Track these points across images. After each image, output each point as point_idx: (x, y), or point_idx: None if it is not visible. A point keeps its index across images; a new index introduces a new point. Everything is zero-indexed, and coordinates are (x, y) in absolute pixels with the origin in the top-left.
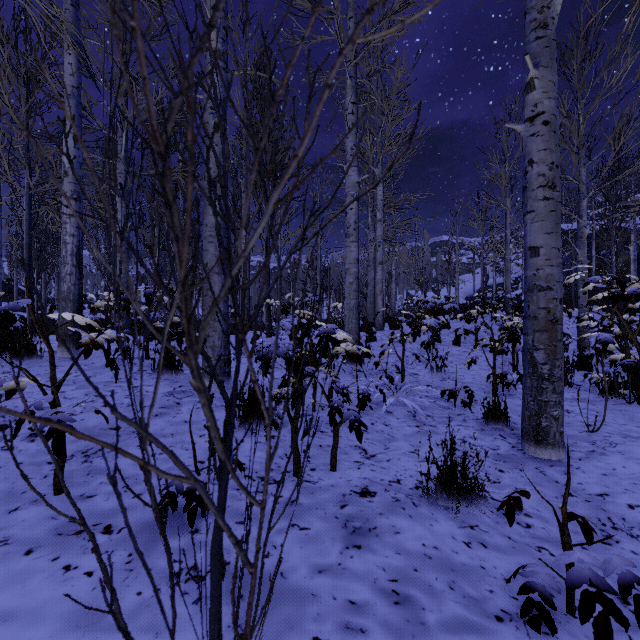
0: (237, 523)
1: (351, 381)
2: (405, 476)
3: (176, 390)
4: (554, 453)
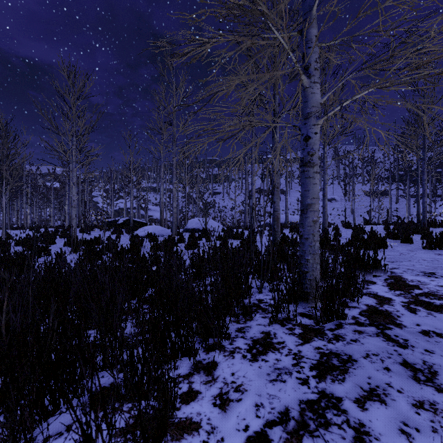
0: None
1: None
2: None
3: None
4: None
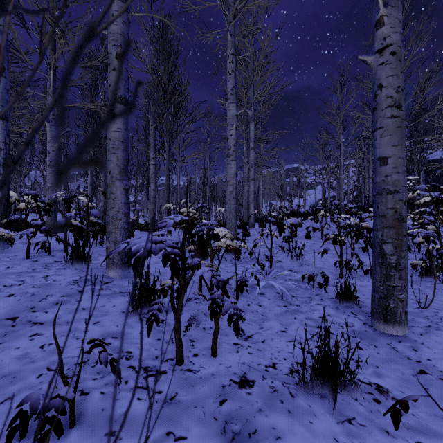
0: (107, 435)
1: (231, 267)
2: (279, 359)
3: (81, 279)
4: (400, 330)
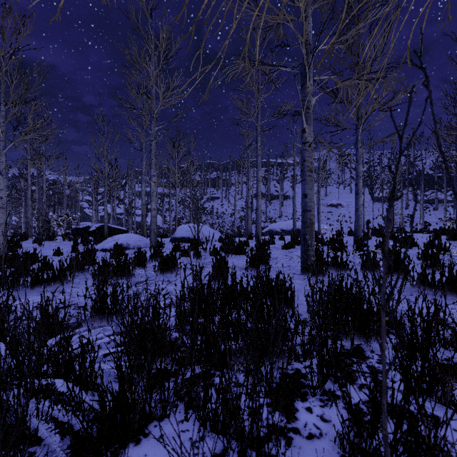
0: None
1: None
2: None
3: None
4: None
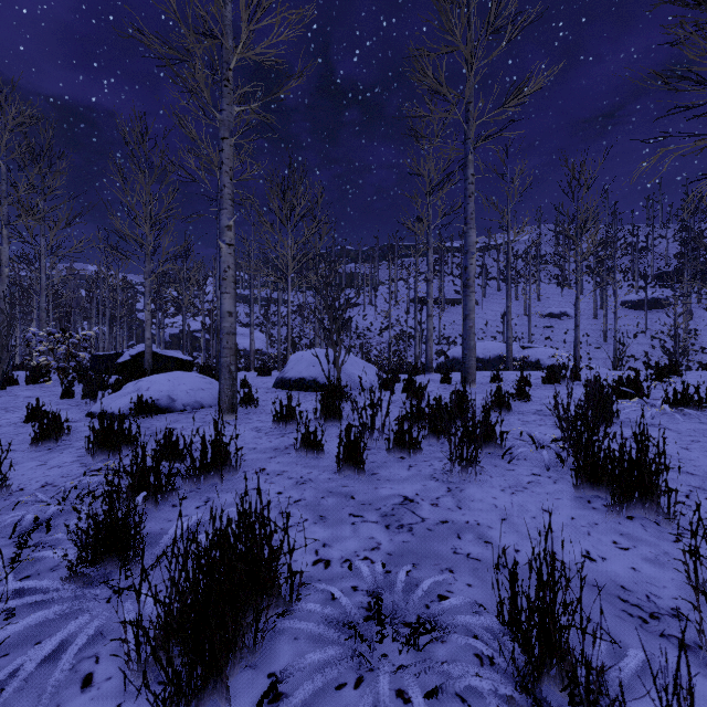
0: None
1: None
2: None
3: None
4: None
